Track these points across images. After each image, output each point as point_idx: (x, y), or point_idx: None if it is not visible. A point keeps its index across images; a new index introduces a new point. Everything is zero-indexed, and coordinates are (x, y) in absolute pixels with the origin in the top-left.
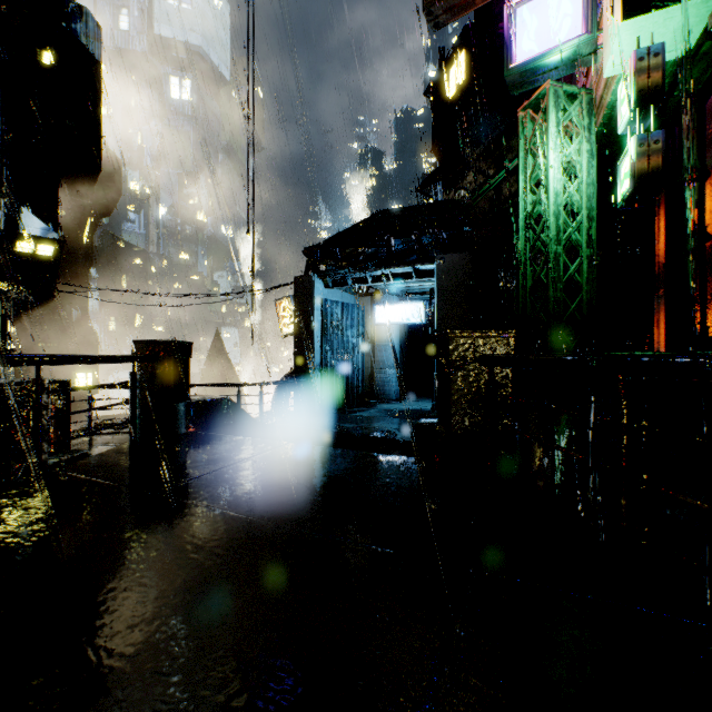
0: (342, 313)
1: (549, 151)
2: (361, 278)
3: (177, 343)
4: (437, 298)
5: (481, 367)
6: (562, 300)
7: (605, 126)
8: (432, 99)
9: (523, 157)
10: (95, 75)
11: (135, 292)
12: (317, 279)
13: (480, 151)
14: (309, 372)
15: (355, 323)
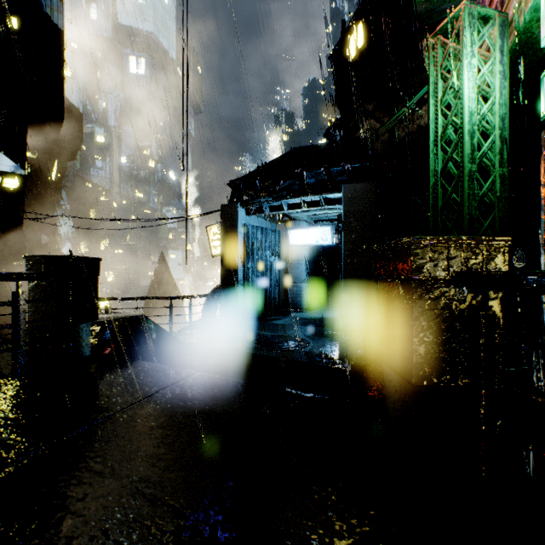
0: (261, 236)
1: (463, 71)
2: (277, 206)
3: (77, 258)
4: (344, 222)
5: (457, 290)
6: (476, 218)
7: (512, 52)
8: (335, 62)
9: (433, 82)
10: (58, 41)
11: (85, 218)
12: (240, 207)
13: (375, 103)
14: (233, 286)
15: (272, 244)
